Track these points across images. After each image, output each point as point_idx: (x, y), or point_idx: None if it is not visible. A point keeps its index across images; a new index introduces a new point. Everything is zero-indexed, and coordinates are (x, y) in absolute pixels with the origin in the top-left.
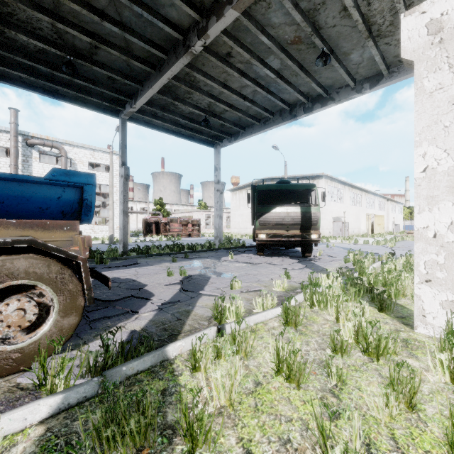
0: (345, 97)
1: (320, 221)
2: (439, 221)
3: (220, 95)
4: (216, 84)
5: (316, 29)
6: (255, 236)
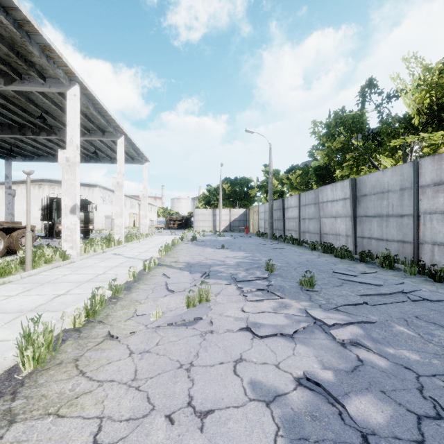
0: (107, 162)
1: (96, 218)
2: (118, 222)
3: (29, 141)
4: (30, 140)
5: (92, 144)
6: (55, 228)
